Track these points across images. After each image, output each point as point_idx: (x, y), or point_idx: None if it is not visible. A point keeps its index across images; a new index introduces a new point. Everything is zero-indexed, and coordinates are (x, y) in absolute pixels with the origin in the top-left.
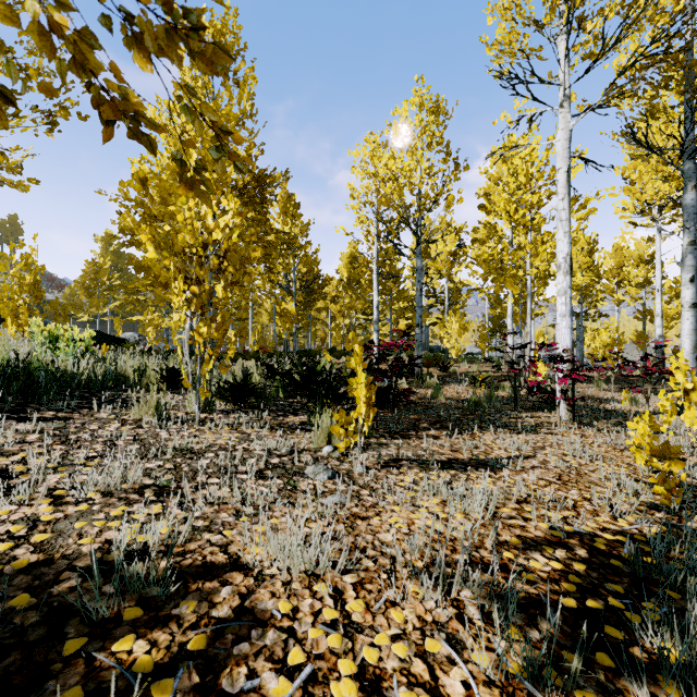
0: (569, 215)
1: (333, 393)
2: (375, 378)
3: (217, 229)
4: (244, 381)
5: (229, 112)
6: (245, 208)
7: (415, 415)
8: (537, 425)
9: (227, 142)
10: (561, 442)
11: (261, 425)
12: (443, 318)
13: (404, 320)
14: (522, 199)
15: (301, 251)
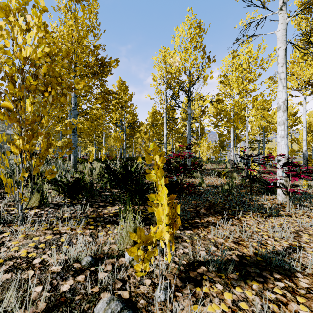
0: (285, 75)
1: (140, 189)
2: (168, 176)
3: (35, 54)
4: (76, 181)
5: (82, 21)
6: (93, 78)
7: (194, 201)
8: (273, 207)
9: (81, 38)
10: (304, 226)
11: (76, 223)
12: (199, 141)
13: (178, 143)
14: (245, 76)
15: (127, 108)
